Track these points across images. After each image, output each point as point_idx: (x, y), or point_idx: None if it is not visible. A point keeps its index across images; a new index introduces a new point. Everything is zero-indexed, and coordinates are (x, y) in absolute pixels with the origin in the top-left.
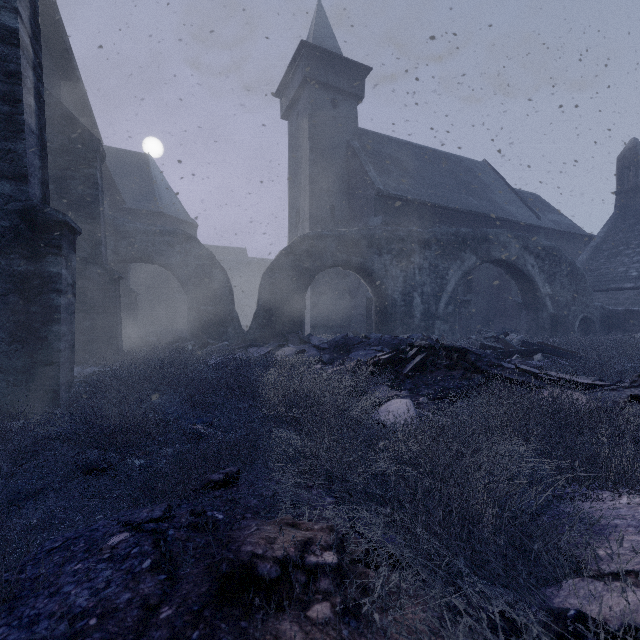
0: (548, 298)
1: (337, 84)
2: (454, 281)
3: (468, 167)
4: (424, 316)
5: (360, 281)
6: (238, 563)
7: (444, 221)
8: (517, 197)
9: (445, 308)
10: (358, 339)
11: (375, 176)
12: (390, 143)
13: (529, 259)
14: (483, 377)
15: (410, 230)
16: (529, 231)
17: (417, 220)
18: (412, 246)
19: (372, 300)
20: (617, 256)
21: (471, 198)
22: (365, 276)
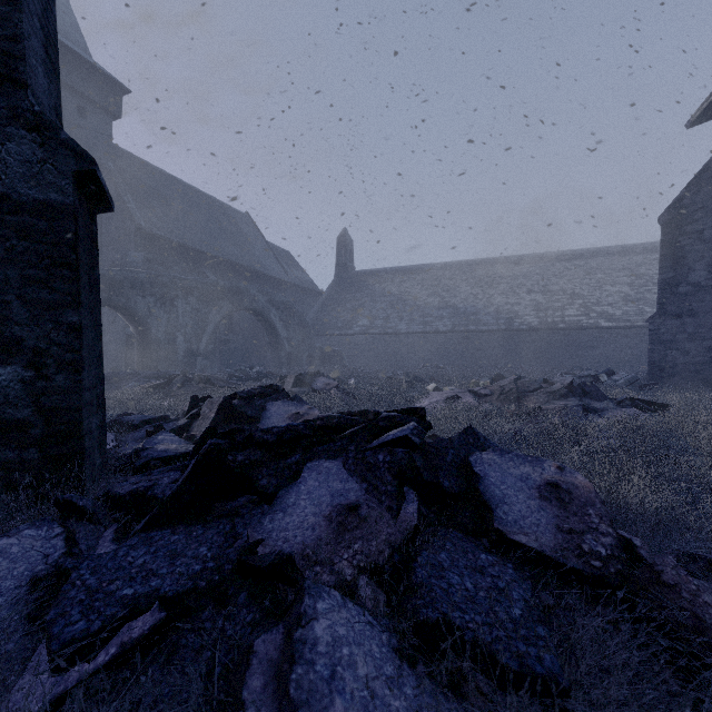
0: (286, 340)
1: (86, 91)
2: (214, 324)
3: (232, 216)
4: (187, 353)
5: (117, 315)
6: (129, 413)
7: (208, 266)
8: (272, 253)
9: (206, 347)
10: (126, 373)
11: (136, 209)
12: (152, 172)
13: (272, 310)
14: (214, 387)
15: (174, 277)
16: (280, 284)
17: (182, 261)
18: (176, 291)
19: (133, 337)
20: (333, 311)
21: (233, 248)
22: (128, 315)
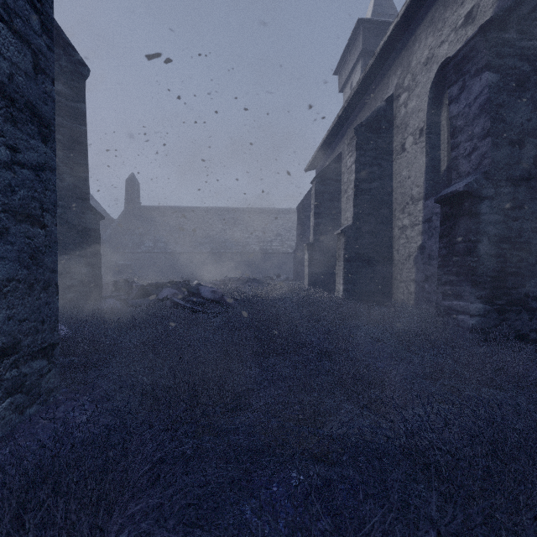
0: None
1: None
2: None
3: None
4: None
5: None
6: None
7: None
8: None
9: None
10: None
11: None
12: None
13: None
14: None
15: None
16: None
17: None
18: None
19: None
20: (124, 235)
21: None
22: None
